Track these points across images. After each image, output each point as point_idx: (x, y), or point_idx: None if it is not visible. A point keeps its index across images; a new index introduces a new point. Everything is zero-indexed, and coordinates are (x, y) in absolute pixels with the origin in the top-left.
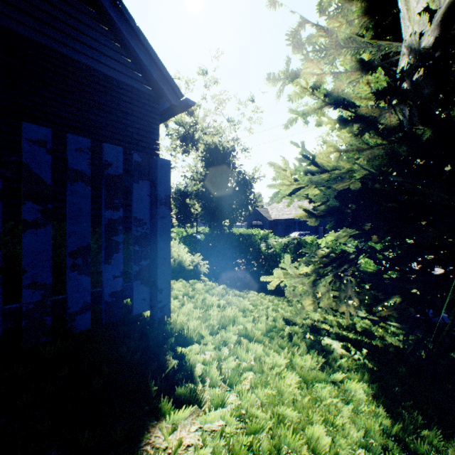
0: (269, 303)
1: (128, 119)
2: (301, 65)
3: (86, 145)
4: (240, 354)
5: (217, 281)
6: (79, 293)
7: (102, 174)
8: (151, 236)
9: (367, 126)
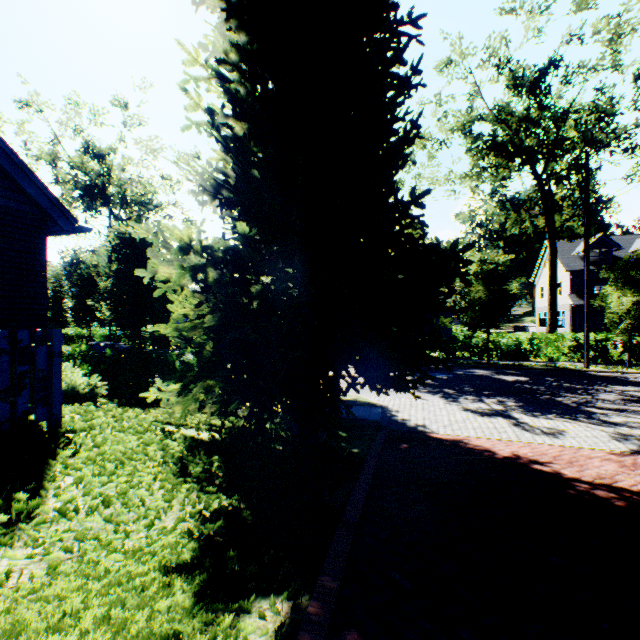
0: (165, 415)
1: (7, 243)
2: (159, 267)
3: (7, 334)
4: (110, 437)
5: (127, 403)
6: (3, 413)
7: (16, 347)
8: (48, 376)
9: (200, 304)
